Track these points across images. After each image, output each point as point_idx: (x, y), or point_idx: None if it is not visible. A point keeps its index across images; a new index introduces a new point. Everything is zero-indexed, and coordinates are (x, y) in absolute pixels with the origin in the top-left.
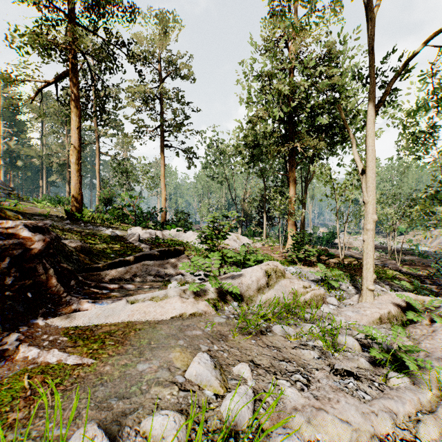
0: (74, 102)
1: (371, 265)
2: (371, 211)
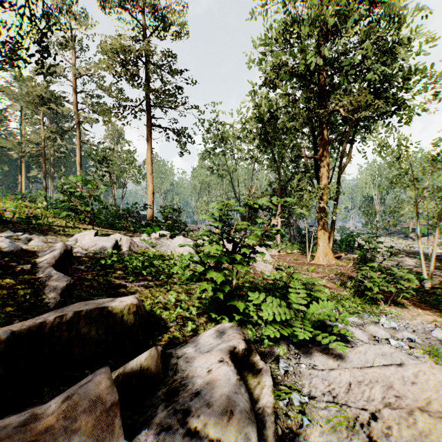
0: None
1: None
2: None
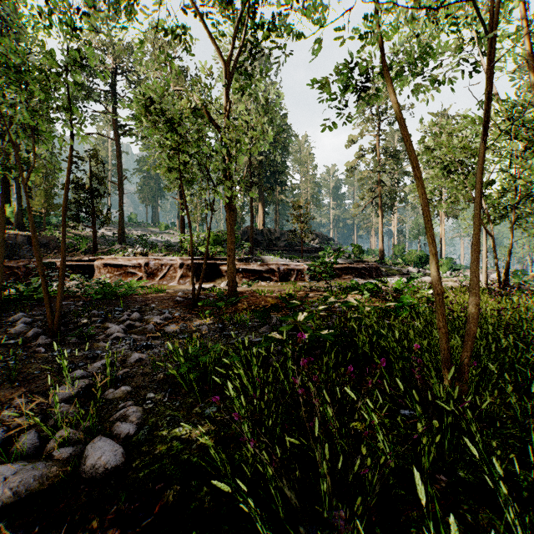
0: (380, 209)
1: (483, 278)
2: (483, 258)
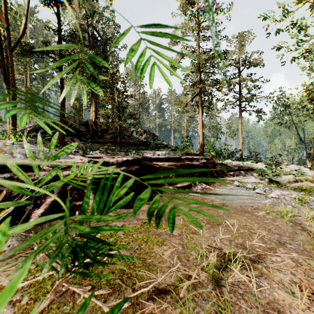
0: (201, 106)
1: None
2: None
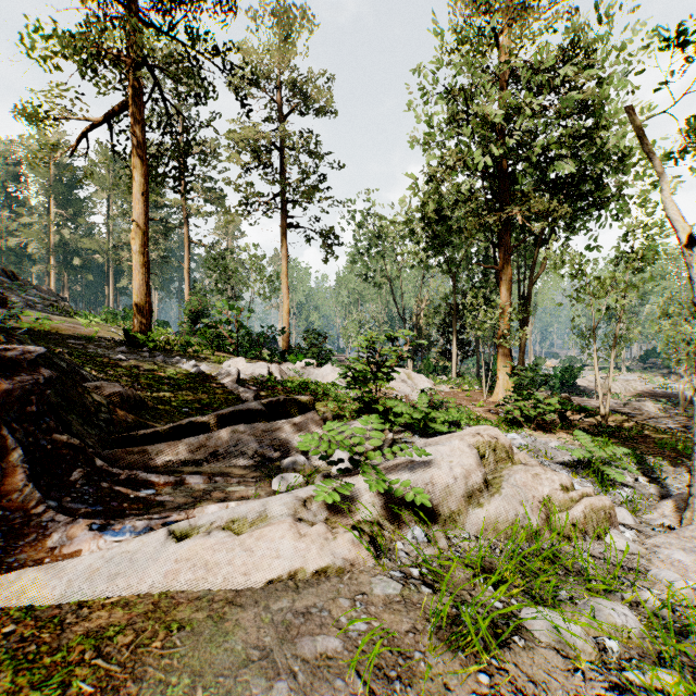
0: (137, 152)
1: None
2: None
